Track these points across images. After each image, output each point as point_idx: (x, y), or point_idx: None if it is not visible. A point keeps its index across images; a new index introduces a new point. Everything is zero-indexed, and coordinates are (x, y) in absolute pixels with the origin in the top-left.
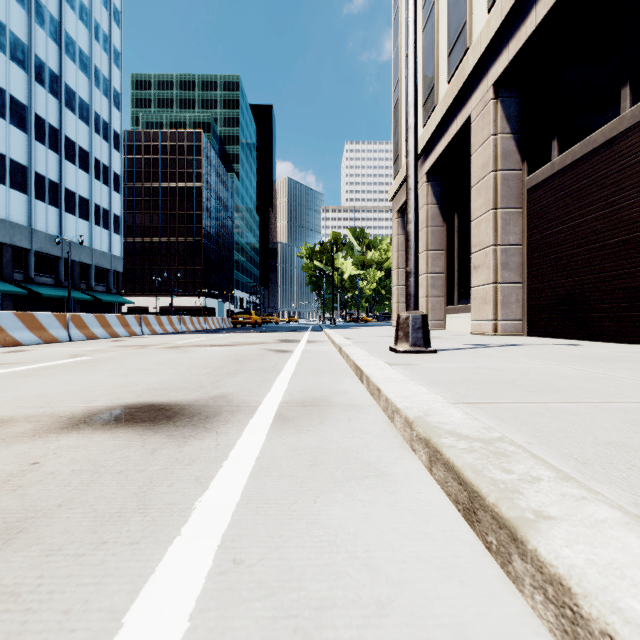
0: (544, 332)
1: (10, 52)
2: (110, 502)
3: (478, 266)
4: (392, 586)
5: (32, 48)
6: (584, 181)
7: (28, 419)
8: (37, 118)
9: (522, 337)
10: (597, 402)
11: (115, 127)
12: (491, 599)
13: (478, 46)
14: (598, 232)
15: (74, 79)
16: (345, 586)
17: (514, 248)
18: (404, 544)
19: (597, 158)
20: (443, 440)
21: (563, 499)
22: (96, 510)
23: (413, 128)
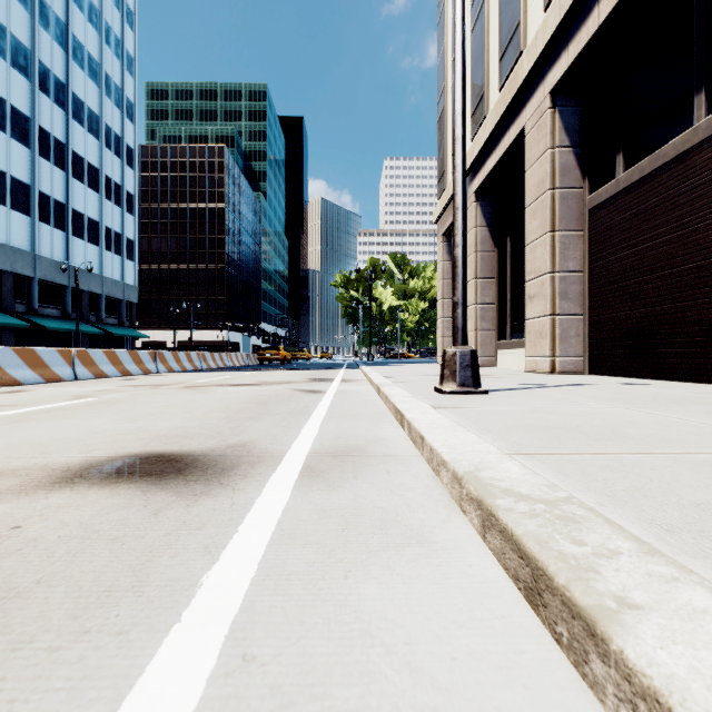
0: (608, 370)
1: (11, 57)
2: (99, 578)
3: (533, 296)
4: (439, 693)
5: (35, 53)
6: (653, 200)
7: (16, 472)
8: (41, 131)
9: (583, 375)
10: (676, 453)
11: (128, 141)
12: (564, 711)
13: (533, 49)
14: (669, 257)
15: (82, 88)
16: (380, 693)
17: (574, 275)
18: (453, 634)
19: (668, 174)
20: (499, 501)
21: (650, 580)
22: (81, 588)
23: (461, 139)
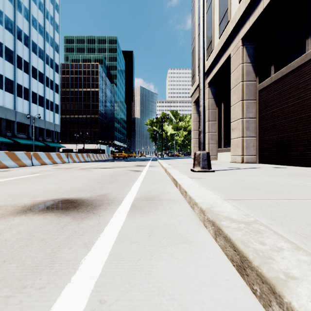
0: (267, 161)
1: (5, 25)
2: (33, 259)
3: (234, 129)
4: None
5: (16, 23)
6: (287, 86)
7: (1, 207)
8: (18, 57)
9: (256, 164)
10: (302, 199)
11: (56, 61)
12: None
13: (234, 20)
14: (294, 111)
15: (36, 38)
16: None
17: (252, 120)
18: (203, 289)
19: (294, 74)
20: (223, 222)
21: (300, 264)
22: (24, 264)
23: (202, 59)
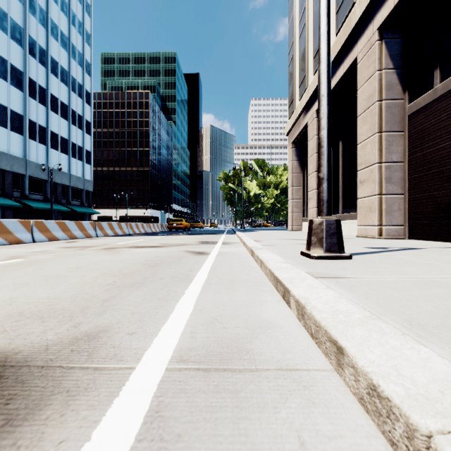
0: (425, 236)
1: (10, 33)
2: None
3: (364, 181)
4: None
5: (26, 30)
6: None
7: None
8: (30, 81)
9: (405, 240)
10: None
11: (87, 88)
12: None
13: None
14: None
15: (57, 53)
16: None
17: (396, 165)
18: None
19: None
20: None
21: None
22: None
23: (326, 35)
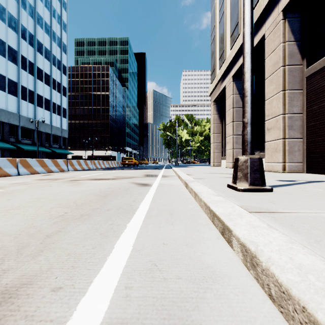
0: (321, 170)
1: (8, 22)
2: None
3: (270, 128)
4: None
5: (19, 21)
6: None
7: None
8: (22, 57)
9: (304, 174)
10: None
11: (64, 63)
12: None
13: None
14: None
15: (42, 37)
16: None
17: (297, 116)
18: None
19: None
20: None
21: None
22: None
23: (250, 1)
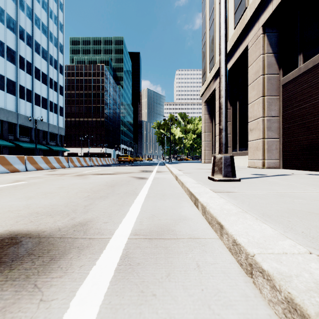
0: (293, 166)
1: (6, 24)
2: None
3: (252, 129)
4: None
5: (18, 22)
6: None
7: None
8: (20, 57)
9: (280, 169)
10: None
11: (60, 62)
12: None
13: (253, 5)
14: None
15: (39, 38)
16: None
17: (274, 118)
18: None
19: None
20: None
21: None
22: None
23: (224, 36)
